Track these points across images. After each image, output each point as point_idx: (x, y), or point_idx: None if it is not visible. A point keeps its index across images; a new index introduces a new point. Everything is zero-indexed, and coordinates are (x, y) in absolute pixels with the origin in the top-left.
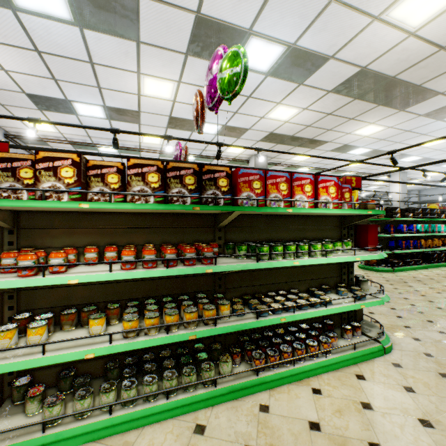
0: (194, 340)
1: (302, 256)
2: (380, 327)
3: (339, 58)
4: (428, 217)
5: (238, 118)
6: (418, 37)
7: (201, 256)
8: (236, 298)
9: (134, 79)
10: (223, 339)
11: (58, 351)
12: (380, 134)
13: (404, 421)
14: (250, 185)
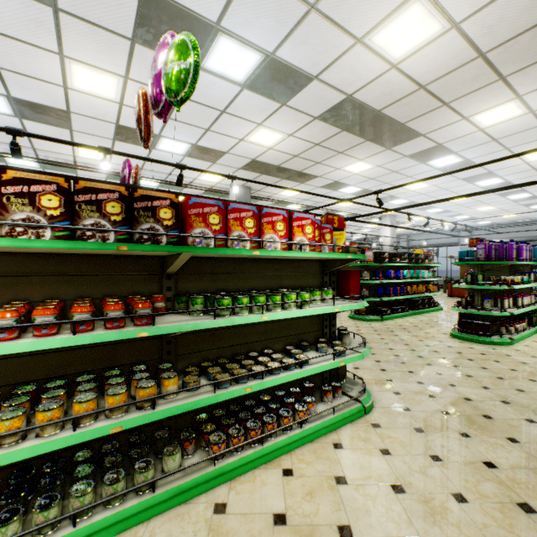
0: (130, 430)
1: (274, 308)
2: (363, 384)
3: (324, 80)
4: (414, 263)
5: (212, 138)
6: (400, 71)
7: (131, 315)
8: (192, 367)
9: (54, 62)
10: (174, 422)
11: None
12: (369, 172)
13: (377, 491)
14: (205, 218)
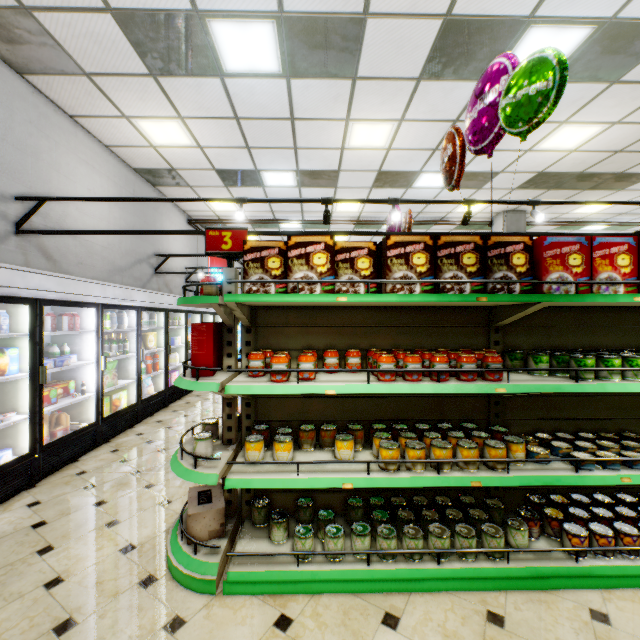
0: (456, 489)
1: None
2: None
3: None
4: None
5: (484, 158)
6: None
7: (485, 369)
8: (525, 436)
9: (339, 129)
10: (501, 494)
11: (311, 474)
12: None
13: None
14: (563, 260)
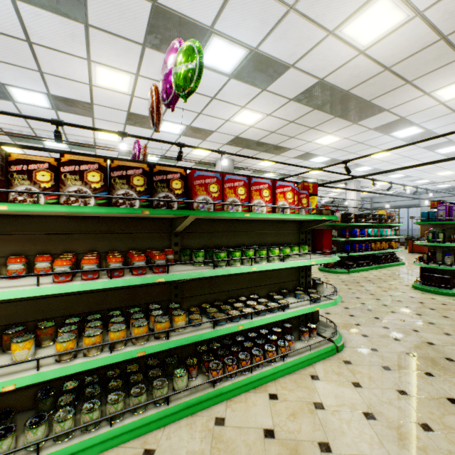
0: (147, 355)
1: (261, 261)
2: (334, 326)
3: (299, 67)
4: (378, 222)
5: (203, 119)
6: (367, 56)
7: (151, 265)
8: (194, 307)
9: (83, 66)
10: (180, 351)
11: None
12: (337, 144)
13: (351, 417)
14: (207, 188)
